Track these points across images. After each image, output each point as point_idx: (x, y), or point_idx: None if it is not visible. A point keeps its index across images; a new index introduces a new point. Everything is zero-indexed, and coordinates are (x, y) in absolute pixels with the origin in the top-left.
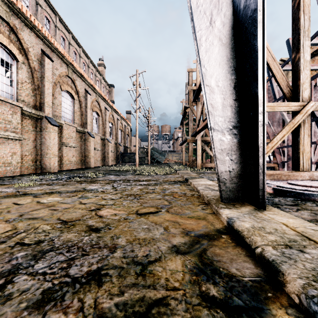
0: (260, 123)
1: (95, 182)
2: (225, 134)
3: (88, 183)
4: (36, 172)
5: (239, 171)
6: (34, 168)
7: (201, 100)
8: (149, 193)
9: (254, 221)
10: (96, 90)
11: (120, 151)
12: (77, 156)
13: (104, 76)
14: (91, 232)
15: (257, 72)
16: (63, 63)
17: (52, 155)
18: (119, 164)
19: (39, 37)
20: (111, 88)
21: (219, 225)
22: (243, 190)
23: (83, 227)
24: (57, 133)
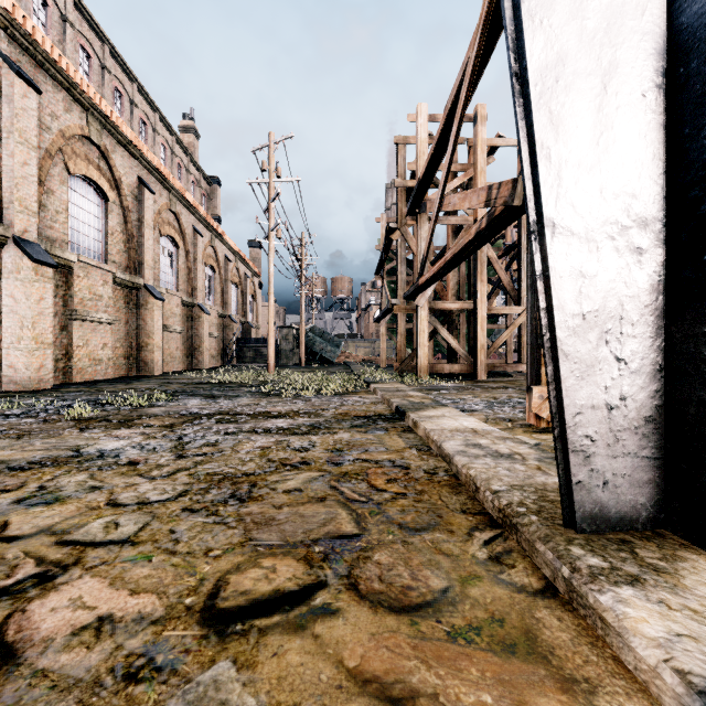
0: None
1: (131, 423)
2: (600, 249)
3: (108, 426)
4: None
5: (645, 406)
6: None
7: (430, 208)
8: (289, 468)
9: None
10: (170, 183)
11: (234, 334)
12: (117, 346)
13: (196, 157)
14: None
15: None
16: (73, 102)
17: (37, 343)
18: (232, 365)
19: None
20: (213, 187)
21: None
22: (655, 481)
23: None
24: (57, 287)
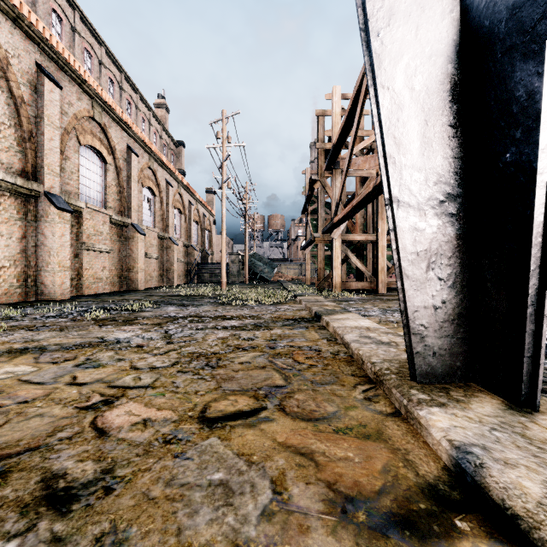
0: (541, 178)
1: (132, 322)
2: (426, 214)
3: (117, 324)
4: (26, 300)
5: (457, 307)
6: (21, 291)
7: (342, 166)
8: (241, 350)
9: (540, 465)
10: (149, 148)
11: (195, 259)
12: (112, 268)
13: (167, 127)
14: (40, 511)
15: (541, 26)
16: (83, 93)
17: (59, 266)
18: (194, 283)
19: (32, 39)
20: (179, 148)
21: (429, 466)
22: (465, 353)
23: (30, 484)
24: (72, 226)
